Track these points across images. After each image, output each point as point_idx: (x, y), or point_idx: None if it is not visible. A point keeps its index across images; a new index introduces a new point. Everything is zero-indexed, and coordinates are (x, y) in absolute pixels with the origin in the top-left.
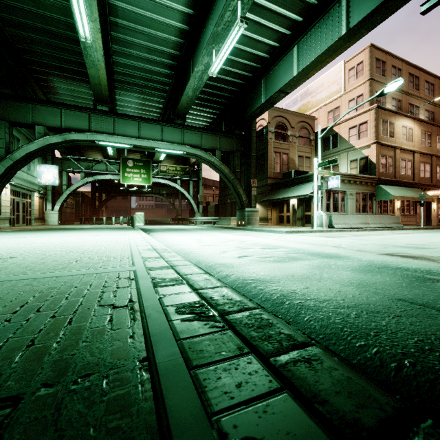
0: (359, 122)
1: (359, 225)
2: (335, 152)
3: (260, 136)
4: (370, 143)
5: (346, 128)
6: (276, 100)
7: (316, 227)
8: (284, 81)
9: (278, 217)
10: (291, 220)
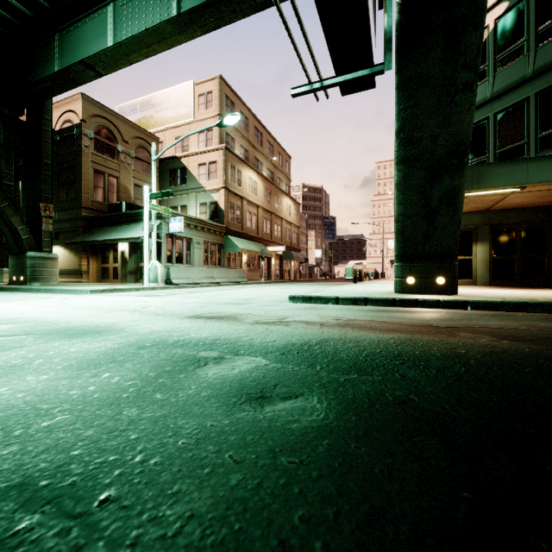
0: (209, 160)
1: (204, 280)
2: (184, 190)
3: (67, 138)
4: (219, 187)
5: (196, 163)
6: (81, 78)
7: (147, 283)
8: (94, 52)
9: (101, 270)
10: (120, 274)
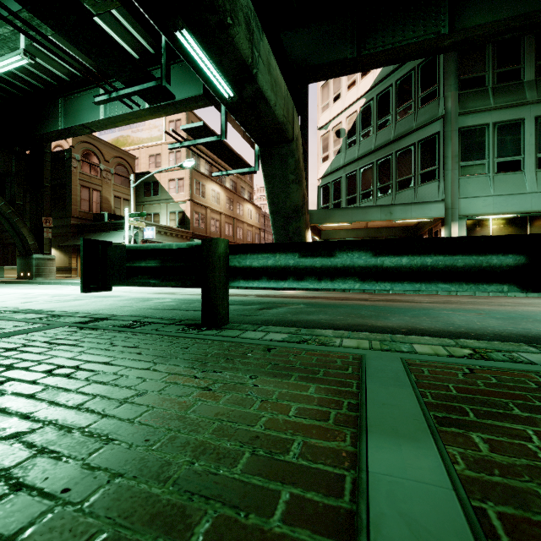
0: (178, 177)
1: None
2: (157, 201)
3: (59, 159)
4: (186, 199)
5: (167, 178)
6: (79, 132)
7: None
8: (90, 117)
9: None
10: None
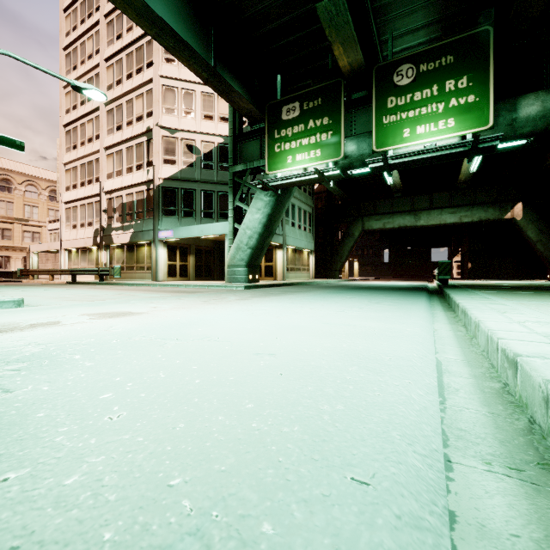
0: None
1: None
2: None
3: None
4: None
5: None
6: None
7: None
8: None
9: None
10: None
